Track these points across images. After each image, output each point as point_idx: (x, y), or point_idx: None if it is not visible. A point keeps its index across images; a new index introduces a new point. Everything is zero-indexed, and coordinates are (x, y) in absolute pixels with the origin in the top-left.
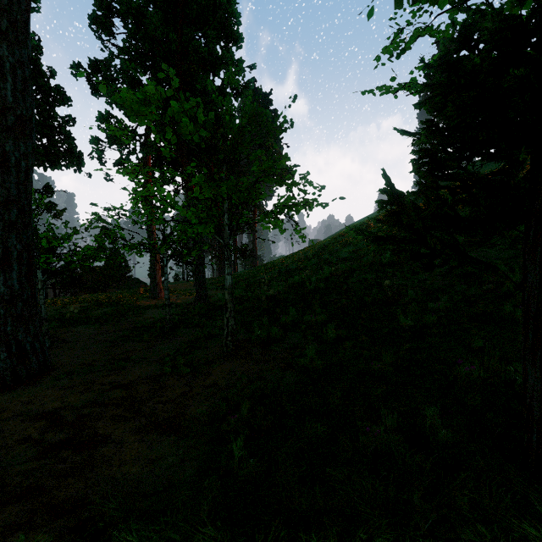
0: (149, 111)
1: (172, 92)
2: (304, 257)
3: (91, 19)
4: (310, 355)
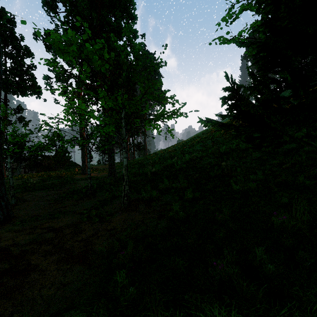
0: (70, 49)
1: (85, 37)
2: (174, 150)
3: (43, 2)
4: (176, 209)
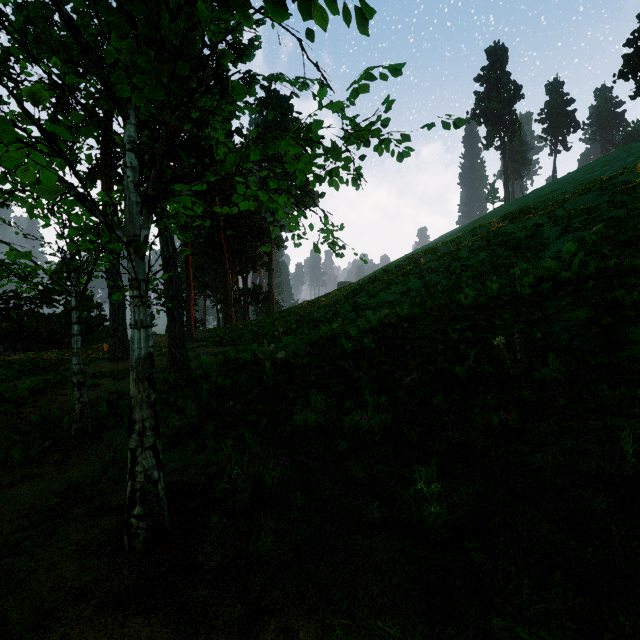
0: None
1: None
2: (334, 301)
3: None
4: None
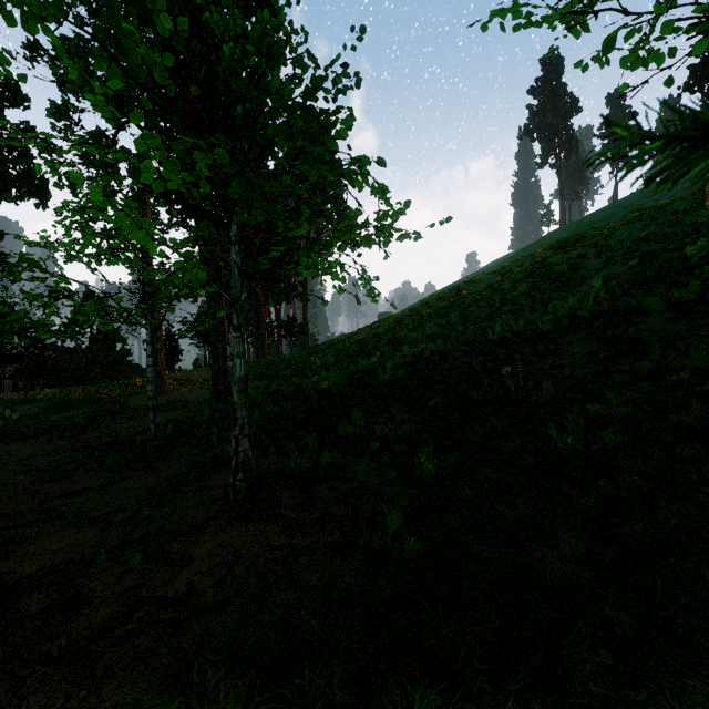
0: None
1: None
2: (373, 335)
3: None
4: (394, 524)
